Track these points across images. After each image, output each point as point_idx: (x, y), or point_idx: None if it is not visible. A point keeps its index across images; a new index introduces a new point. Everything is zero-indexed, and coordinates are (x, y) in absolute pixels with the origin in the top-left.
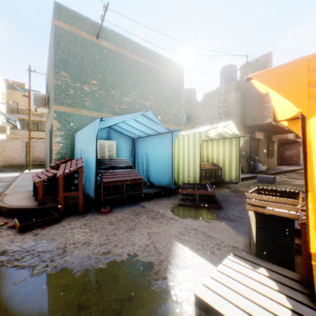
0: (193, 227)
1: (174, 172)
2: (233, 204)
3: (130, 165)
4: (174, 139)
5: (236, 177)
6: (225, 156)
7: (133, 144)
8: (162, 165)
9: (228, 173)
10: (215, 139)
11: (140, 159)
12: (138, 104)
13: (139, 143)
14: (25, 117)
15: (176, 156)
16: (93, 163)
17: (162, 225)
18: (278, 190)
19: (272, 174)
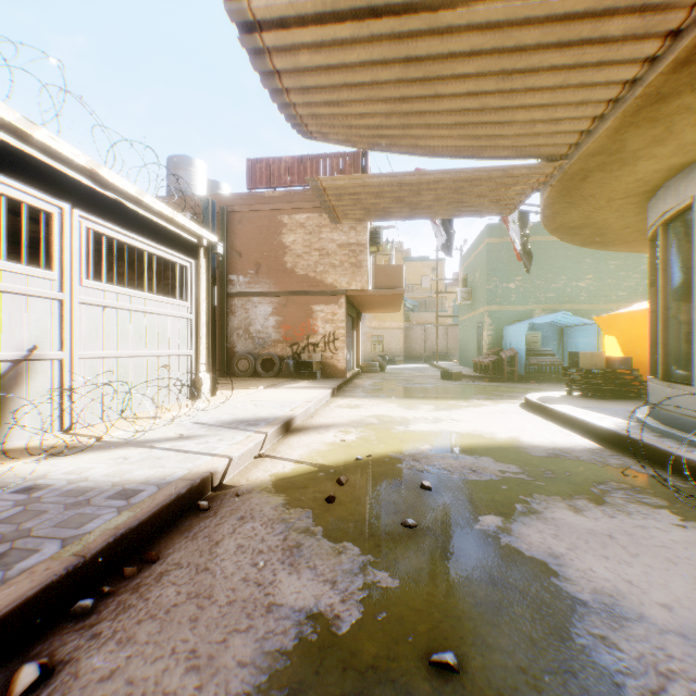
0: None
1: None
2: None
3: (552, 353)
4: (599, 331)
5: None
6: None
7: (560, 334)
8: None
9: None
10: None
11: (568, 349)
12: (568, 288)
13: (567, 333)
14: (413, 295)
15: None
16: (523, 351)
17: None
18: None
19: None
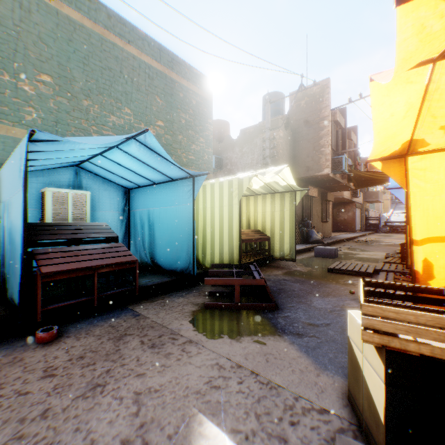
0: (235, 360)
1: (196, 245)
2: (293, 298)
3: (113, 235)
4: (197, 190)
5: (291, 251)
6: (274, 220)
7: (125, 199)
8: (176, 235)
9: (279, 244)
10: (259, 194)
11: (138, 225)
12: (136, 130)
13: (137, 197)
14: None
15: (201, 219)
16: (19, 233)
17: (171, 364)
18: (404, 285)
19: (329, 243)
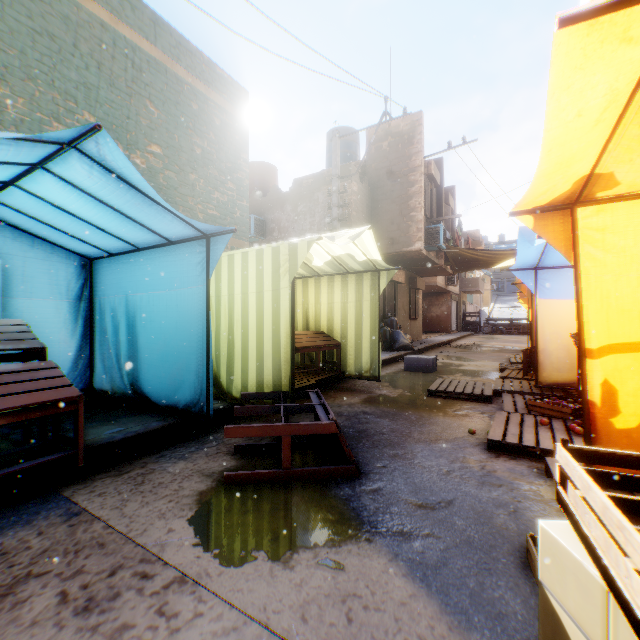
0: (278, 628)
1: (217, 359)
2: (383, 448)
3: (32, 345)
4: (215, 261)
5: (372, 364)
6: (347, 316)
7: (85, 277)
8: (176, 342)
9: (355, 354)
10: (323, 274)
11: (109, 324)
12: None
13: (106, 274)
14: None
15: (224, 313)
16: None
17: None
18: None
19: (421, 350)
